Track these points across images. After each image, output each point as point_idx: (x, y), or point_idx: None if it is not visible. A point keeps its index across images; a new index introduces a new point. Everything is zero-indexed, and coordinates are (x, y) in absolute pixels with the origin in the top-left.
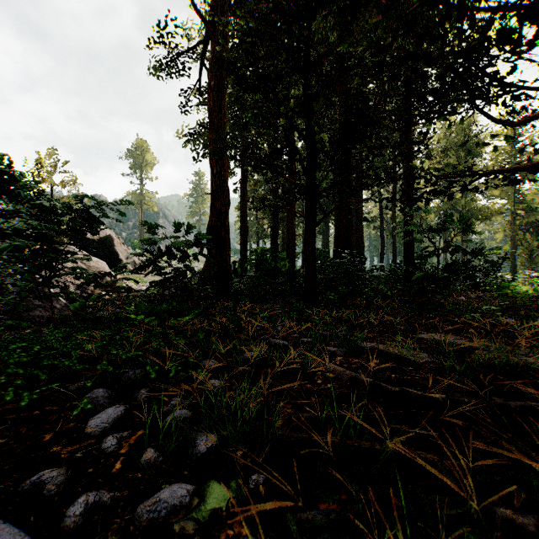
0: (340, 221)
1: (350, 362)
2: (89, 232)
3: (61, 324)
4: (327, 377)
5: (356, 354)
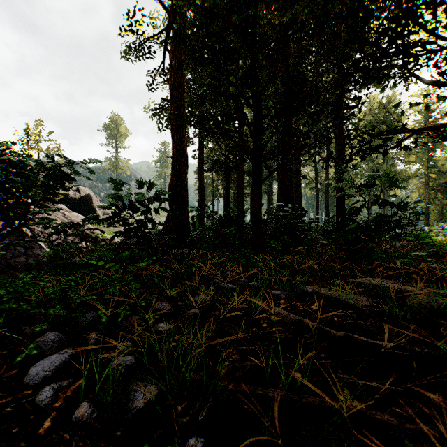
0: (282, 181)
1: (293, 305)
2: (62, 188)
3: (37, 269)
4: (272, 320)
5: (299, 298)
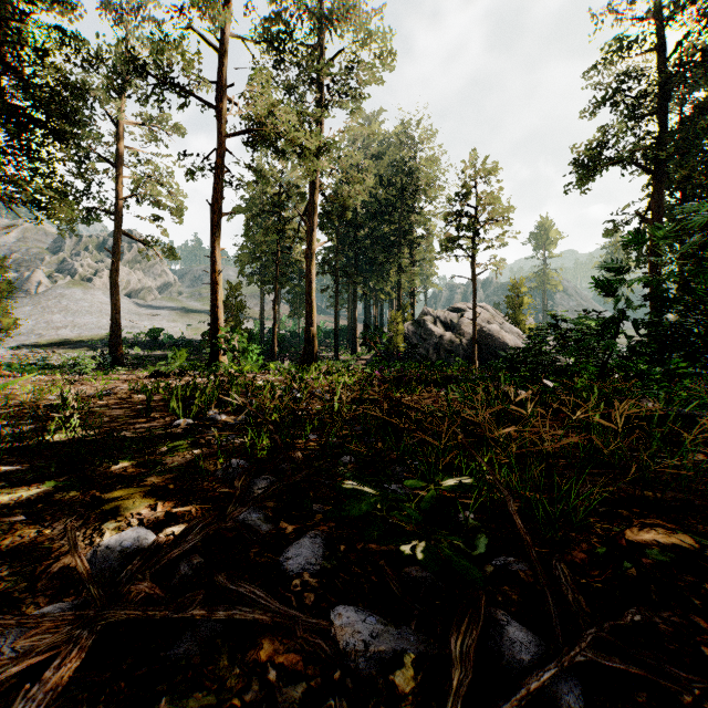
0: None
1: None
2: None
3: None
4: None
5: None
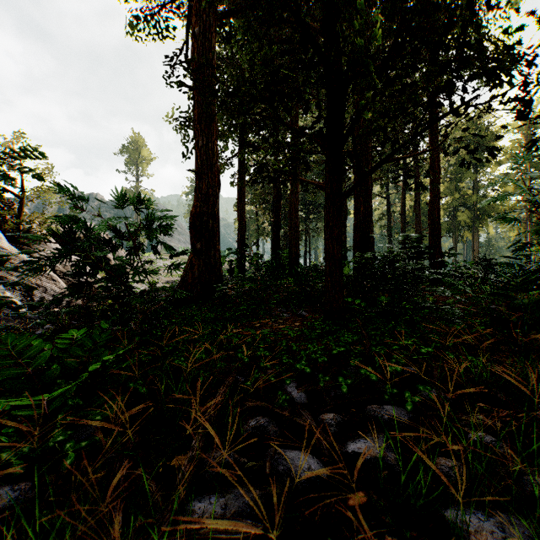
0: (357, 209)
1: None
2: None
3: None
4: None
5: None
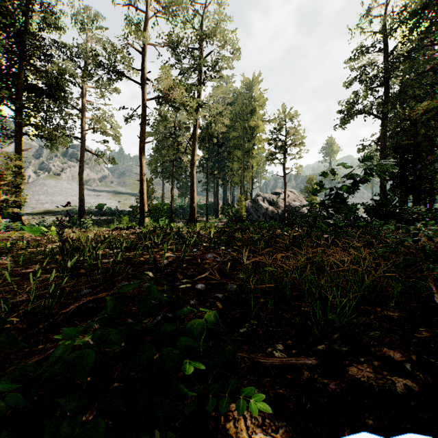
0: None
1: None
2: None
3: None
4: None
5: None
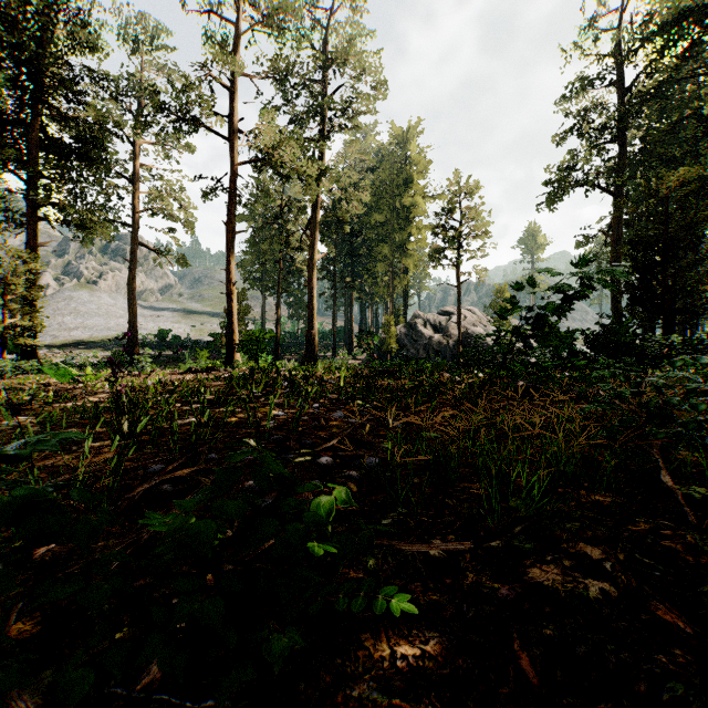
0: None
1: None
2: None
3: None
4: None
5: None
